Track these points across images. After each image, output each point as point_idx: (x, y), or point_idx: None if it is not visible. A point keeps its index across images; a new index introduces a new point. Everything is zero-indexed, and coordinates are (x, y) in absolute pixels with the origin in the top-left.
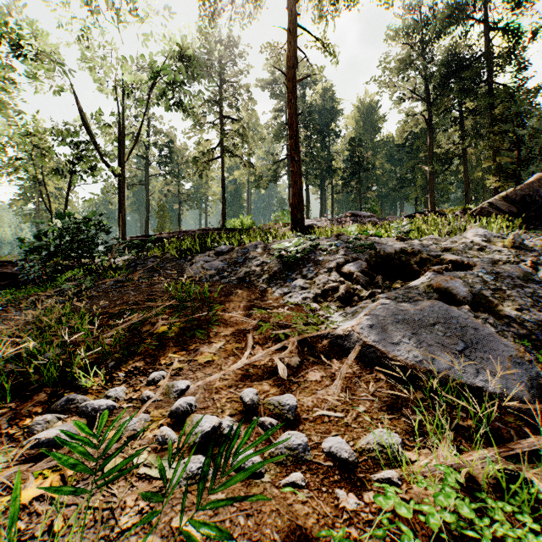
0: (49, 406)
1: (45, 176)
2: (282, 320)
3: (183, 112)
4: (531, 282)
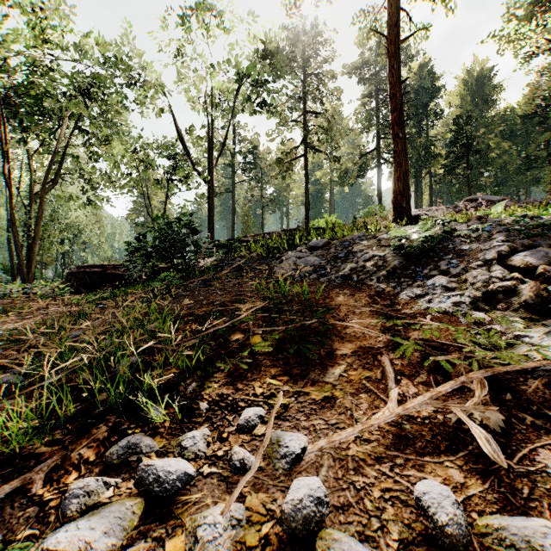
0: (105, 449)
1: (151, 192)
2: (431, 336)
3: (267, 111)
4: None
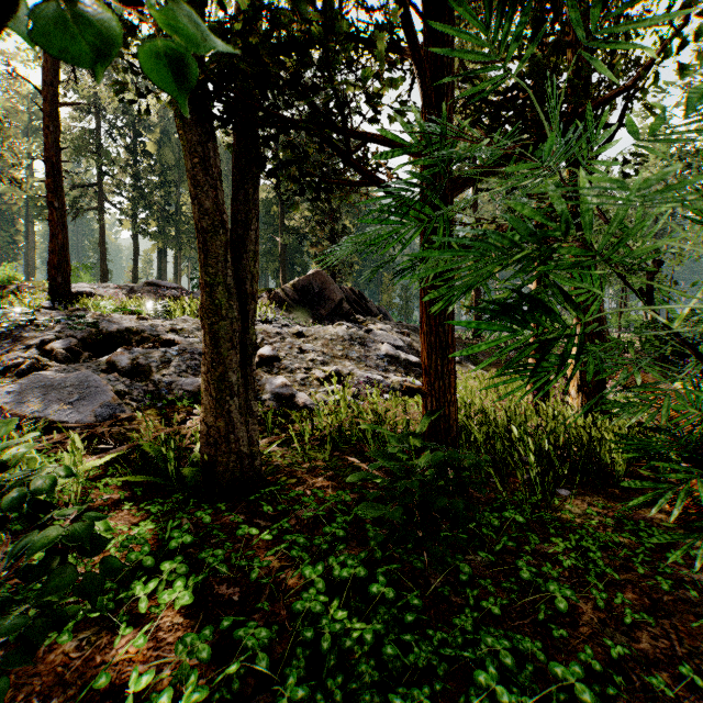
0: None
1: None
2: None
3: None
4: None
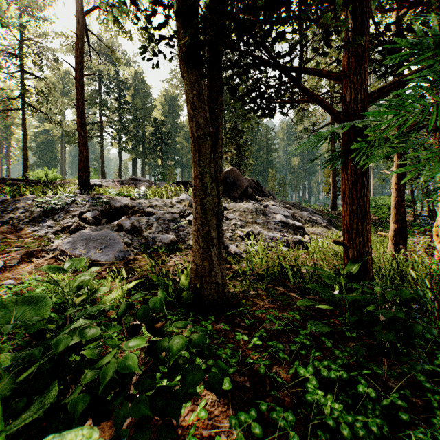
0: None
1: None
2: (22, 244)
3: None
4: (175, 222)
